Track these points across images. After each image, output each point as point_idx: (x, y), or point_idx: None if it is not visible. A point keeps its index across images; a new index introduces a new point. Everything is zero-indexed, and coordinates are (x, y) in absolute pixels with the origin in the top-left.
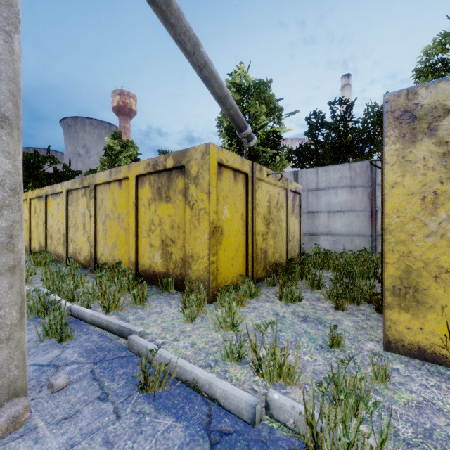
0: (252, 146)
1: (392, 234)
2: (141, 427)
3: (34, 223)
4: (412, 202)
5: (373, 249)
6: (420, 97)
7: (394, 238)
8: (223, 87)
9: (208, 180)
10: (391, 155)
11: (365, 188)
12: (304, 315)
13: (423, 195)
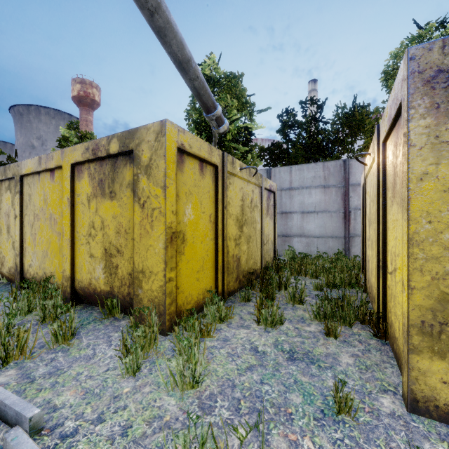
0: (222, 132)
1: (421, 247)
2: None
3: None
4: None
5: (346, 251)
6: None
7: (423, 253)
8: (185, 47)
9: (164, 169)
10: (419, 133)
11: (339, 188)
12: (290, 348)
13: None
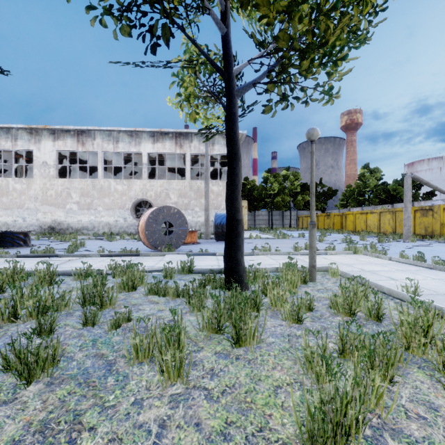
0: None
1: None
2: (430, 241)
3: (357, 222)
4: None
5: None
6: None
7: None
8: (444, 192)
9: (439, 213)
10: None
11: None
12: None
13: None
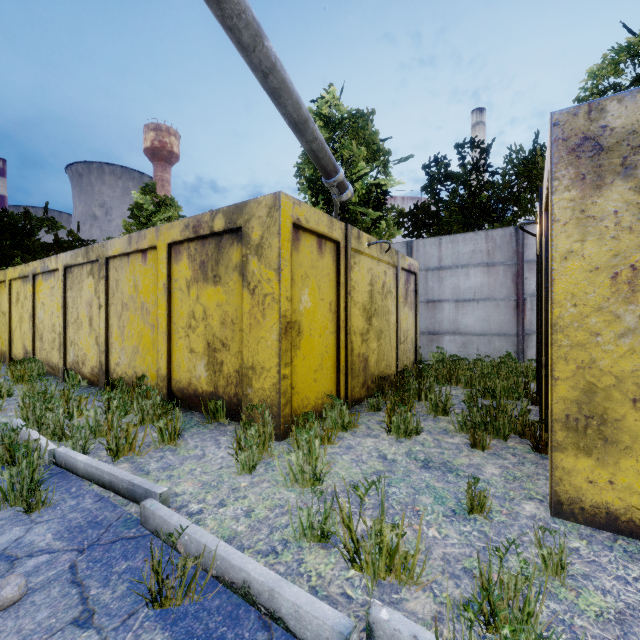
0: (345, 200)
1: (565, 333)
2: None
3: (16, 316)
4: (596, 283)
5: (519, 354)
6: (609, 116)
7: (567, 339)
8: (302, 106)
9: (278, 249)
10: (563, 207)
11: (509, 266)
12: (425, 457)
13: (614, 271)
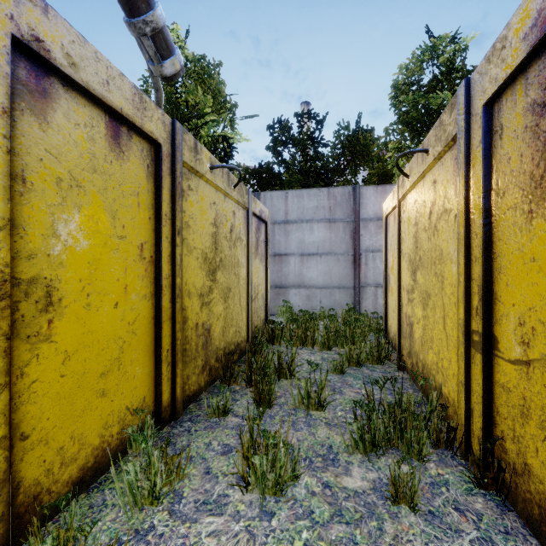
0: (170, 76)
1: None
2: None
3: None
4: None
5: (356, 305)
6: None
7: None
8: None
9: None
10: None
11: (348, 223)
12: None
13: None
